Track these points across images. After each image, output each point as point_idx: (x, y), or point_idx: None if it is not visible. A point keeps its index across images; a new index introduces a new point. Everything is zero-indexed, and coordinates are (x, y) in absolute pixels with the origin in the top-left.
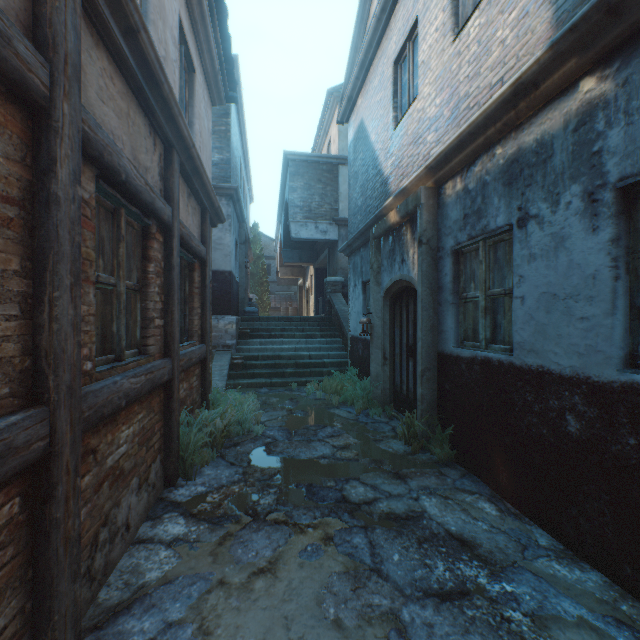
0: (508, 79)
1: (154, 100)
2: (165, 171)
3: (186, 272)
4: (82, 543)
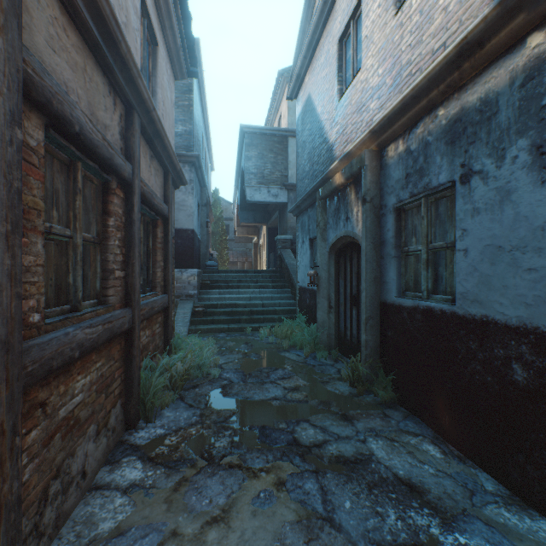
0: (451, 43)
1: (112, 59)
2: (126, 131)
3: (149, 228)
4: (27, 501)
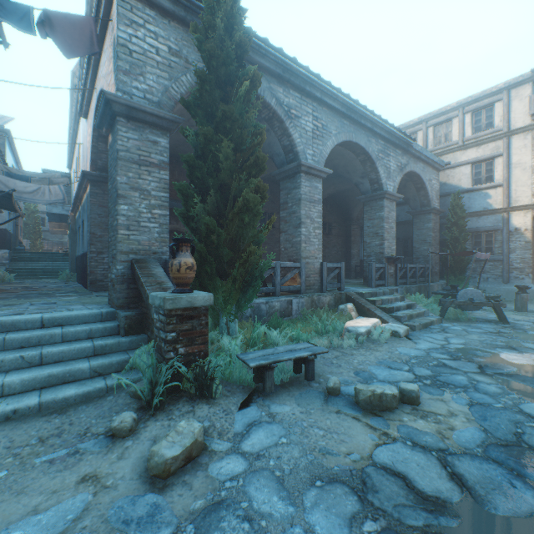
0: None
1: None
2: None
3: None
4: None
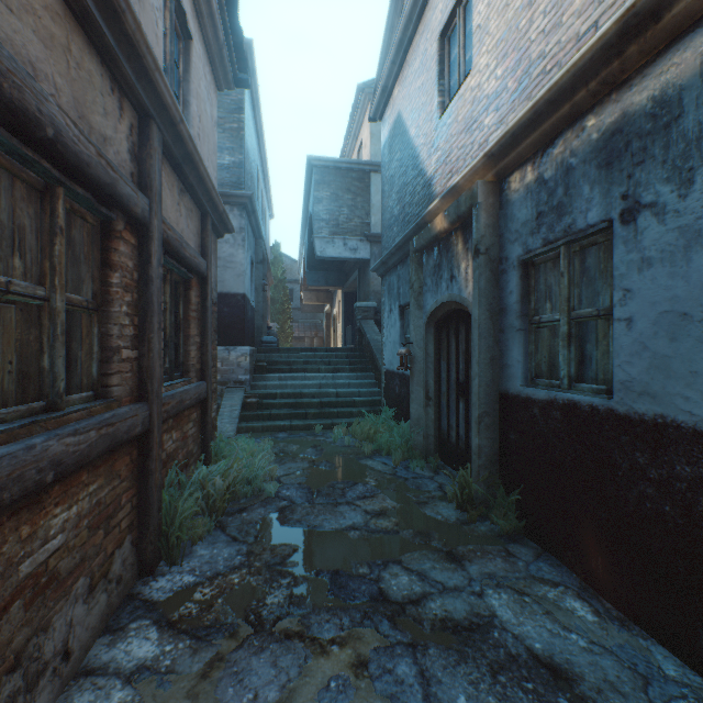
0: (606, 22)
1: (114, 39)
2: (140, 150)
3: (180, 290)
4: None
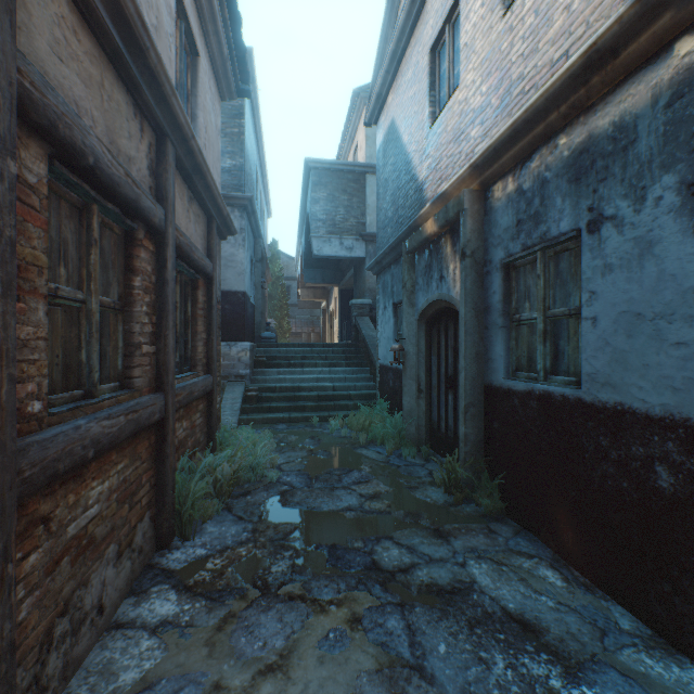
0: (575, 52)
1: (138, 72)
2: (157, 165)
3: (188, 290)
4: (25, 646)
